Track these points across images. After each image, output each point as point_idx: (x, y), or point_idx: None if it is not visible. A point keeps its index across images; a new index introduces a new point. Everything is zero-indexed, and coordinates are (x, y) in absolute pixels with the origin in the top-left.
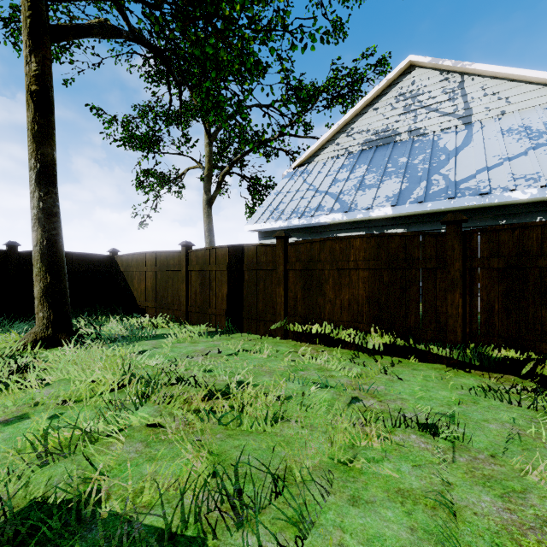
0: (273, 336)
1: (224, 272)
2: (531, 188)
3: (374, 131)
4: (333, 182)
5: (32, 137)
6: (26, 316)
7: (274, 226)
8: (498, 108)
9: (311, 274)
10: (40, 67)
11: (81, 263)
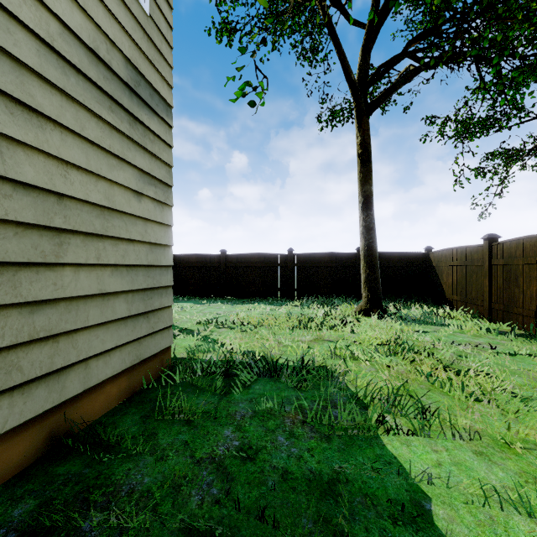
0: None
1: (532, 266)
2: None
3: None
4: None
5: (359, 182)
6: None
7: None
8: None
9: None
10: (362, 137)
11: (401, 260)
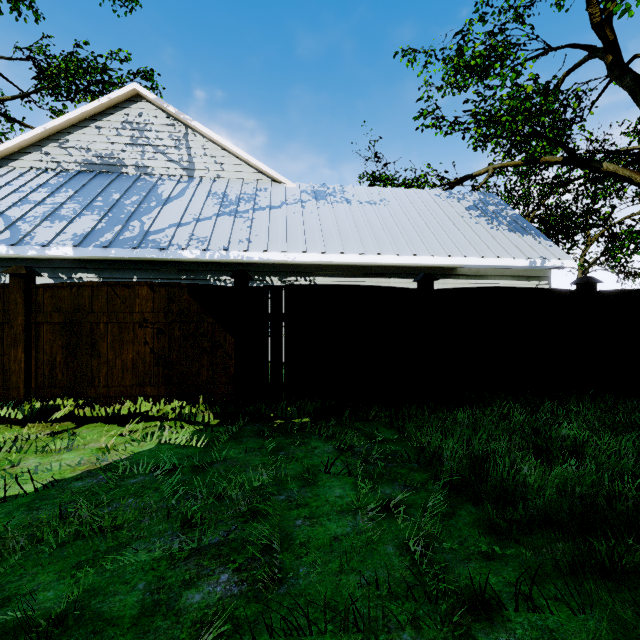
0: None
1: None
2: (197, 250)
3: (97, 153)
4: (20, 202)
5: None
6: None
7: None
8: (215, 171)
9: None
10: None
11: None
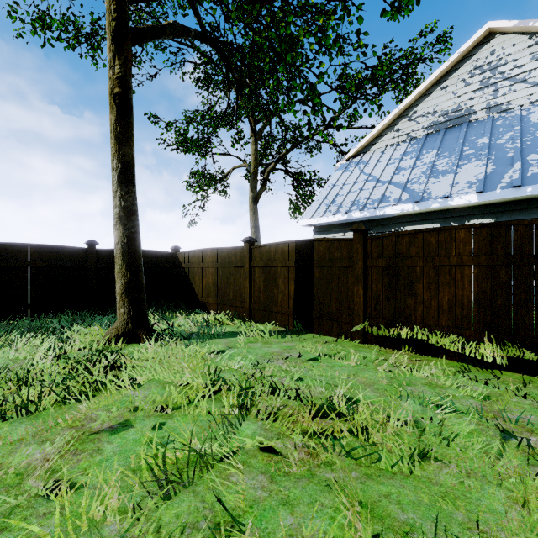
0: (348, 339)
1: (291, 268)
2: None
3: (442, 112)
4: (396, 171)
5: (115, 138)
6: (103, 310)
7: (332, 220)
8: None
9: (398, 271)
10: (123, 69)
11: (148, 260)
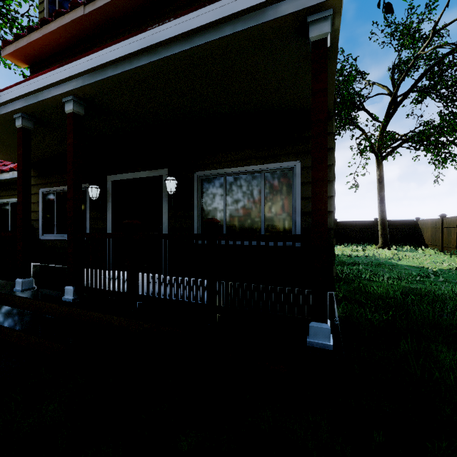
0: None
1: (455, 228)
2: None
3: None
4: None
5: (378, 191)
6: None
7: None
8: None
9: None
10: (379, 172)
11: (400, 224)
